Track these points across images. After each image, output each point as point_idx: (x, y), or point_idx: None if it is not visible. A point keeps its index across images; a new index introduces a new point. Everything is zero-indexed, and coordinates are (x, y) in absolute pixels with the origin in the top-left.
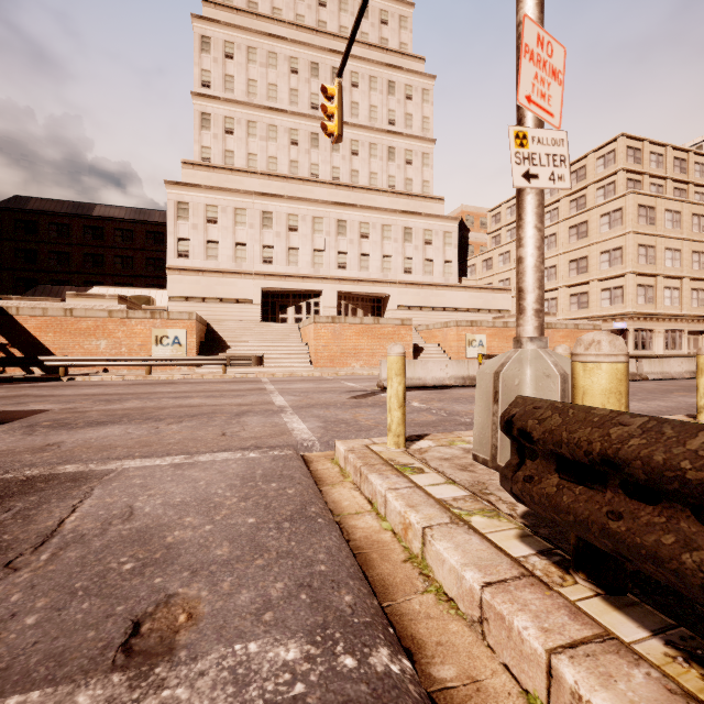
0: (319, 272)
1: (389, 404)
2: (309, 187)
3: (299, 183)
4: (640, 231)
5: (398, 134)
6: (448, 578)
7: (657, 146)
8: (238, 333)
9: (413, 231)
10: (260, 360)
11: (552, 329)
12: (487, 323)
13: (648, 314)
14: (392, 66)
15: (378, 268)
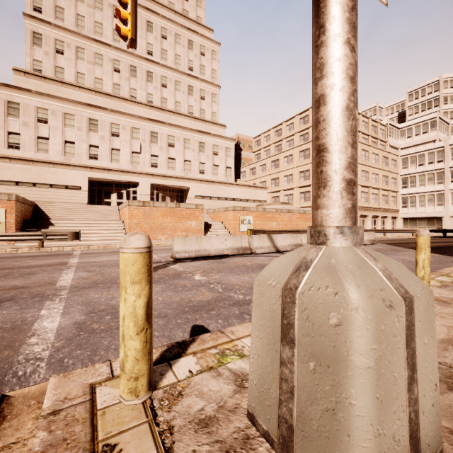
0: (136, 168)
1: (123, 328)
2: (129, 105)
3: (121, 101)
4: None
5: (195, 78)
6: None
7: None
8: (64, 213)
9: (205, 145)
10: (76, 235)
11: (291, 213)
12: (253, 209)
13: None
14: (191, 30)
15: (181, 169)
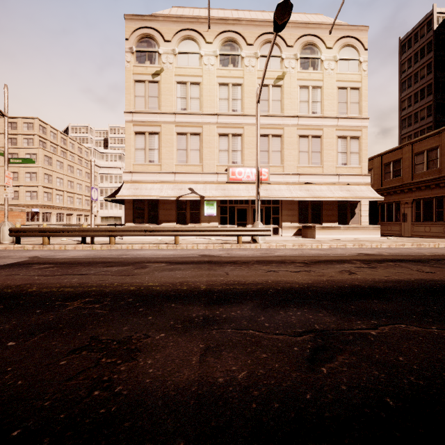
0: None
1: None
2: None
3: None
4: (46, 167)
5: None
6: (0, 248)
7: (54, 129)
8: None
9: None
10: None
11: None
12: None
13: (49, 205)
14: None
15: None
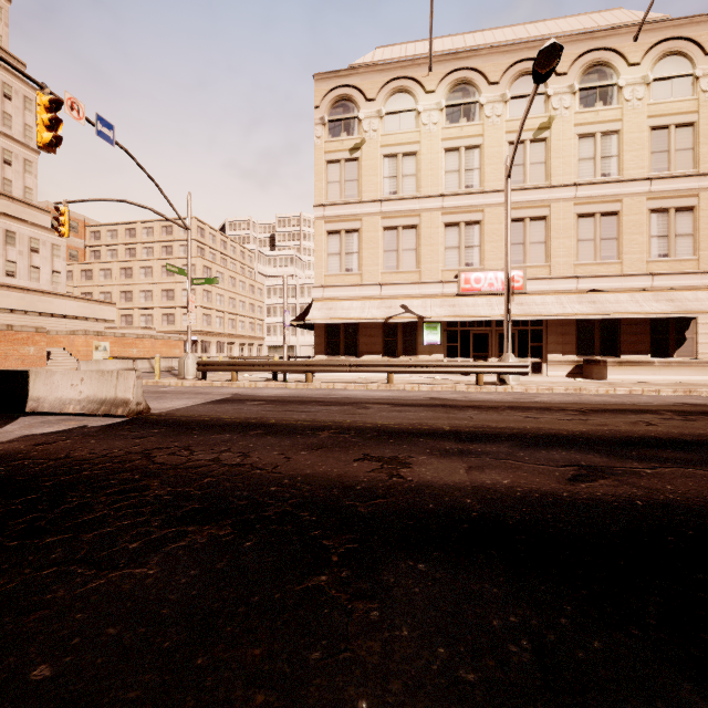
0: None
1: (157, 369)
2: None
3: None
4: None
5: None
6: (188, 384)
7: (213, 230)
8: None
9: (17, 236)
10: None
11: (155, 339)
12: (110, 334)
13: (209, 332)
14: None
15: None
